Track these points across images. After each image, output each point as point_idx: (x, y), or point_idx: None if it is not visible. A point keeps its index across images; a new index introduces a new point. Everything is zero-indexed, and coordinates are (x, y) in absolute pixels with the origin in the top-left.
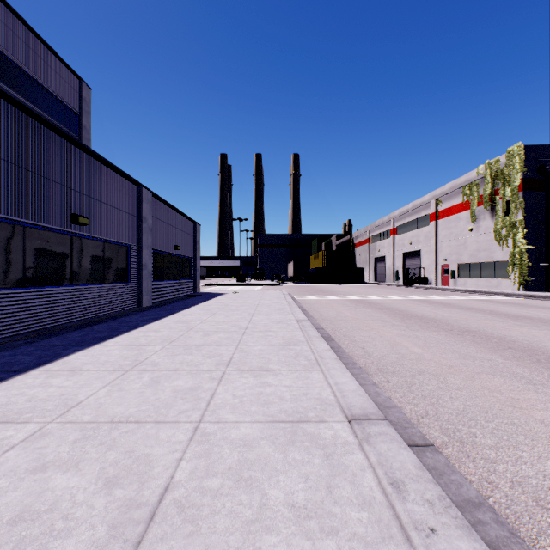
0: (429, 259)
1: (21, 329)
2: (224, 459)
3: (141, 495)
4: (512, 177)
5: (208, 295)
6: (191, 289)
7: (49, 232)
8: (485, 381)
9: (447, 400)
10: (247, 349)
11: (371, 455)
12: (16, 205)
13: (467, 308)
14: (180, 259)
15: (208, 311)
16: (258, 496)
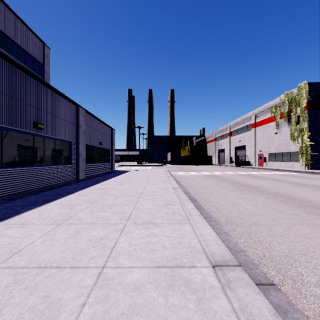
0: (250, 151)
1: None
2: (118, 303)
3: None
4: (301, 101)
5: (119, 172)
6: (109, 168)
7: (18, 133)
8: (299, 230)
9: (276, 244)
10: (141, 208)
11: (233, 300)
12: None
13: (276, 179)
14: (103, 150)
15: (118, 182)
16: None
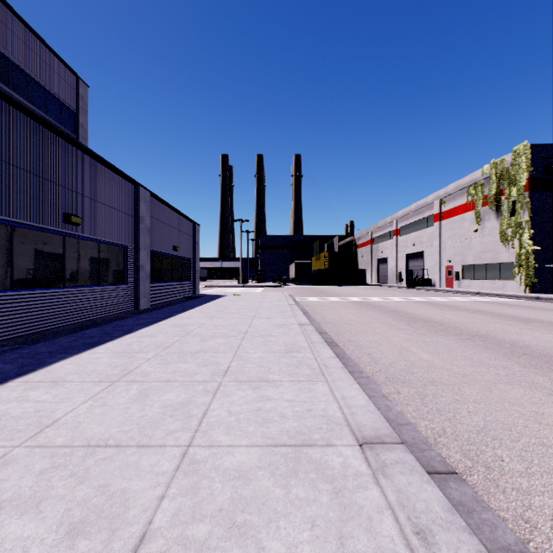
0: (432, 261)
1: (8, 334)
2: (214, 496)
3: (109, 549)
4: (518, 177)
5: (208, 297)
6: (190, 291)
7: (39, 232)
8: (504, 393)
9: (465, 414)
10: (246, 356)
11: (389, 491)
12: (3, 203)
13: (474, 310)
14: (180, 260)
15: (207, 314)
16: (253, 550)
